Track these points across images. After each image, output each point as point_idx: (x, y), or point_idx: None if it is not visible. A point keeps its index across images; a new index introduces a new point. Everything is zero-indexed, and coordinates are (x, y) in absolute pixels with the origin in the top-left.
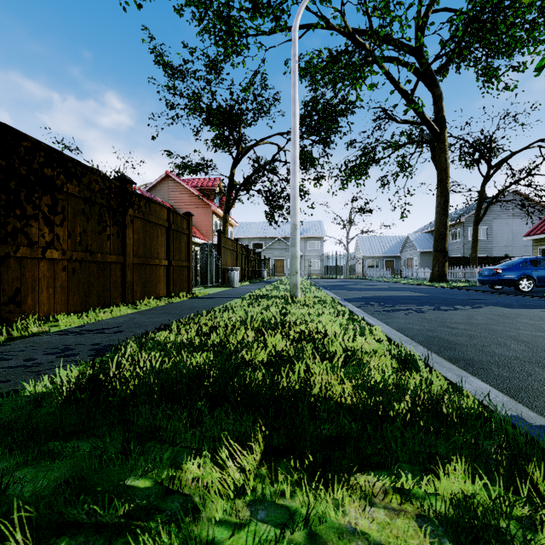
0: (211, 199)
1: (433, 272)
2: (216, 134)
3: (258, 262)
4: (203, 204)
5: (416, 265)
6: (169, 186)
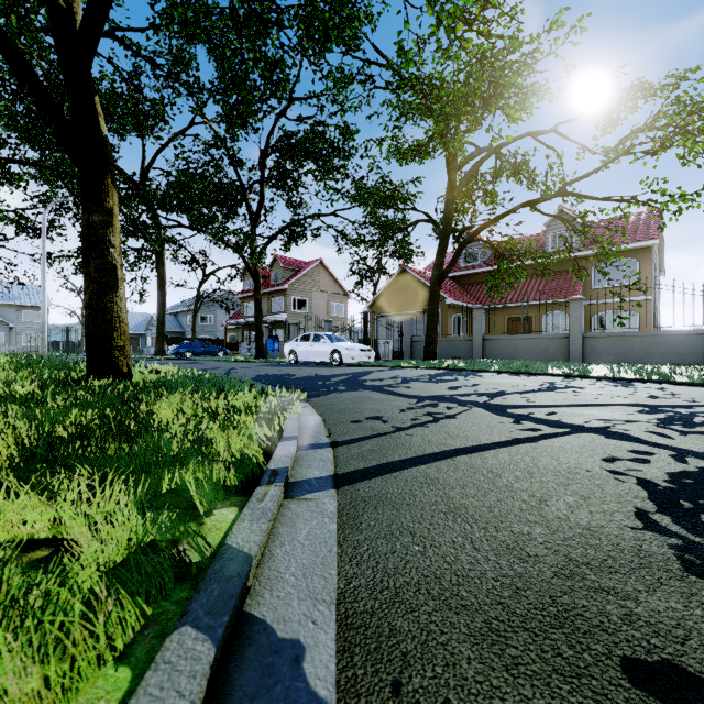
0: None
1: (156, 349)
2: None
3: None
4: None
5: None
6: None
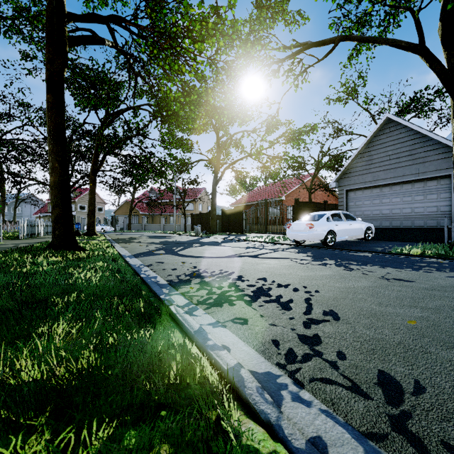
0: None
1: None
2: None
3: None
4: None
5: None
6: None
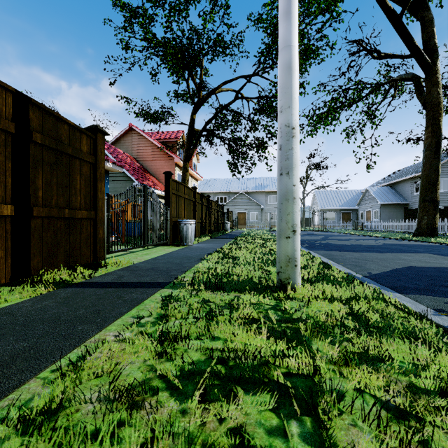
0: (174, 151)
1: (421, 225)
2: (173, 71)
3: (221, 215)
4: (165, 156)
5: (376, 217)
6: (132, 139)
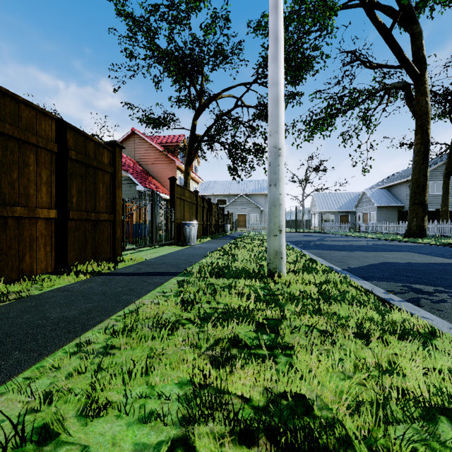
0: (175, 155)
1: (410, 227)
2: (176, 80)
3: (221, 217)
4: (167, 160)
5: (373, 219)
6: (134, 143)
